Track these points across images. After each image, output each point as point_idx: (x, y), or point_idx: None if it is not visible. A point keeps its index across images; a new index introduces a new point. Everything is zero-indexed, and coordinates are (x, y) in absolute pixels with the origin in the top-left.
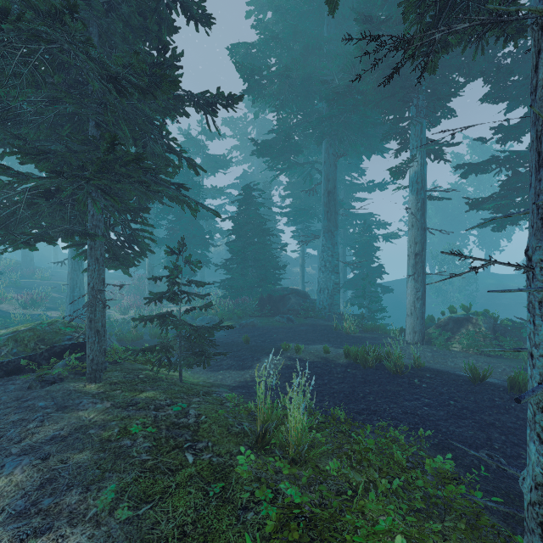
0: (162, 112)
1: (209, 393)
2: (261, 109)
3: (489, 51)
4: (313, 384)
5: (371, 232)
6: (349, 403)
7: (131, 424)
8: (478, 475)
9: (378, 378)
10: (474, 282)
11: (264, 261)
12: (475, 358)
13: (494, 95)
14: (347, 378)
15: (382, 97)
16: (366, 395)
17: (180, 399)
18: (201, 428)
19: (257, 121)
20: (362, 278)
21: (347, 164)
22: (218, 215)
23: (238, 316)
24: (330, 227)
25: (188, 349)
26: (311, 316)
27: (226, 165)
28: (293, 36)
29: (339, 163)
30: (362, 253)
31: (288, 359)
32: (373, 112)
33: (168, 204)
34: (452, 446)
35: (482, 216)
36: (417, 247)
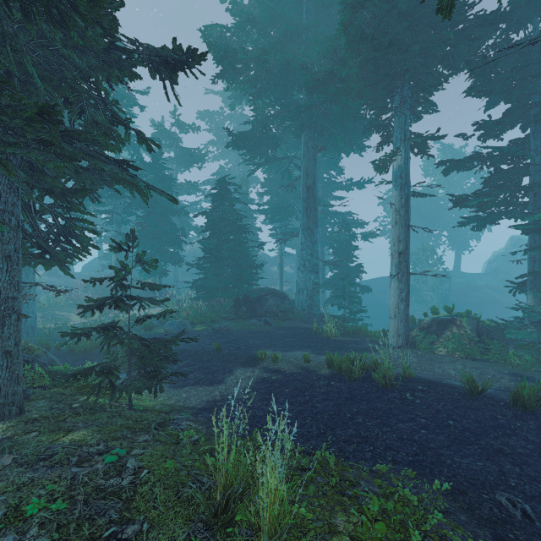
0: (104, 70)
1: (163, 424)
2: (238, 100)
3: (473, 41)
4: (293, 402)
5: (350, 231)
6: (335, 427)
7: (29, 498)
8: (508, 539)
9: (366, 393)
10: (446, 280)
11: (240, 260)
12: (462, 363)
13: (478, 87)
14: (331, 394)
15: (364, 85)
16: (353, 416)
17: (120, 440)
18: (138, 493)
19: (234, 116)
20: (342, 278)
21: (326, 161)
22: (174, 200)
23: (212, 320)
24: (309, 225)
25: (140, 368)
26: (290, 318)
27: (202, 160)
28: (270, 21)
29: (318, 160)
30: (341, 252)
31: (265, 370)
32: (355, 103)
33: (114, 189)
34: (463, 487)
35: (452, 217)
36: (401, 245)
